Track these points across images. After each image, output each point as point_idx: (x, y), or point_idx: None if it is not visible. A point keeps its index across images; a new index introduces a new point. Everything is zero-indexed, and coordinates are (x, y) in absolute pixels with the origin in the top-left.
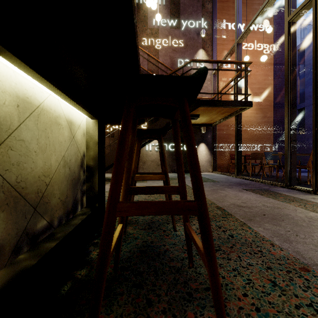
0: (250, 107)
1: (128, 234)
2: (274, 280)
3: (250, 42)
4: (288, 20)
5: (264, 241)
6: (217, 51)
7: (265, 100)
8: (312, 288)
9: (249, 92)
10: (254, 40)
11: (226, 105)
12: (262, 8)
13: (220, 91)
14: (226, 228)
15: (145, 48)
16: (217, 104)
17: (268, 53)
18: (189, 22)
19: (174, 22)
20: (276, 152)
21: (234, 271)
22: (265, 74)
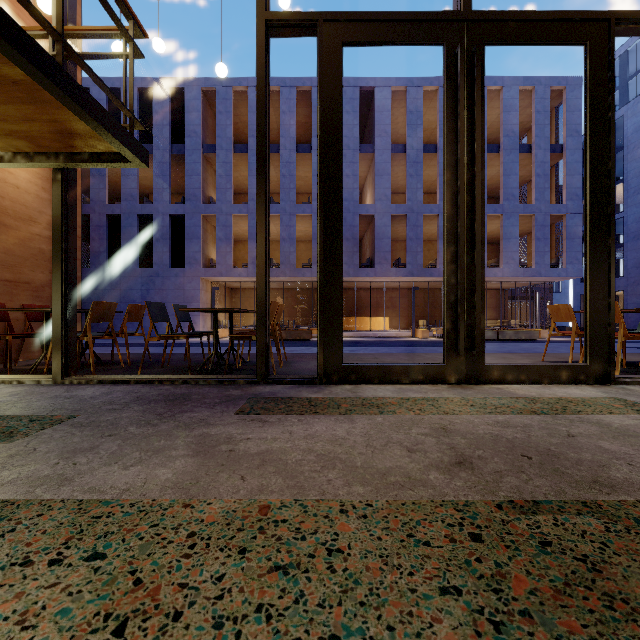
0: (142, 165)
1: None
2: None
3: None
4: (268, 19)
5: None
6: None
7: None
8: None
9: None
10: None
11: (92, 113)
12: None
13: None
14: None
15: None
16: (63, 84)
17: None
18: None
19: None
20: (163, 304)
21: None
22: None
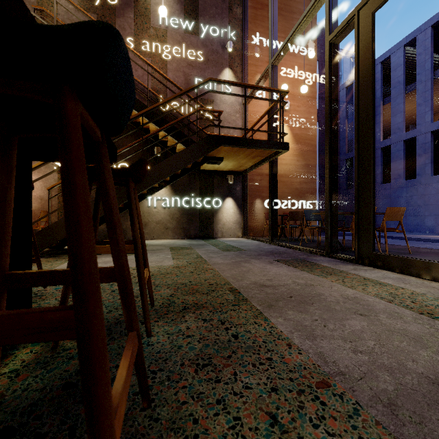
0: (287, 151)
1: (61, 350)
2: (275, 413)
3: (290, 67)
4: (329, 40)
5: (279, 341)
6: (248, 74)
7: (307, 144)
8: (327, 419)
9: (288, 132)
10: (295, 66)
11: (256, 146)
12: (300, 21)
13: (251, 127)
14: (233, 323)
15: (147, 56)
16: (244, 144)
17: (310, 84)
18: (210, 28)
19: (189, 25)
20: (318, 211)
21: (218, 404)
22: (307, 111)
